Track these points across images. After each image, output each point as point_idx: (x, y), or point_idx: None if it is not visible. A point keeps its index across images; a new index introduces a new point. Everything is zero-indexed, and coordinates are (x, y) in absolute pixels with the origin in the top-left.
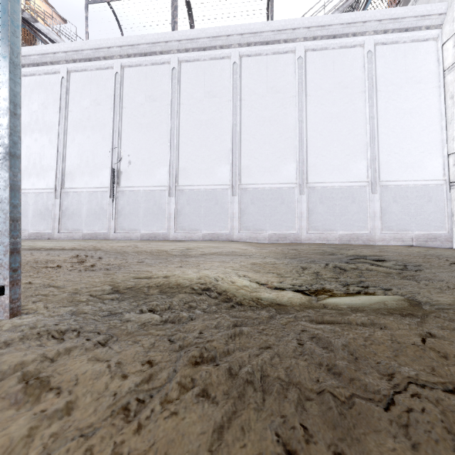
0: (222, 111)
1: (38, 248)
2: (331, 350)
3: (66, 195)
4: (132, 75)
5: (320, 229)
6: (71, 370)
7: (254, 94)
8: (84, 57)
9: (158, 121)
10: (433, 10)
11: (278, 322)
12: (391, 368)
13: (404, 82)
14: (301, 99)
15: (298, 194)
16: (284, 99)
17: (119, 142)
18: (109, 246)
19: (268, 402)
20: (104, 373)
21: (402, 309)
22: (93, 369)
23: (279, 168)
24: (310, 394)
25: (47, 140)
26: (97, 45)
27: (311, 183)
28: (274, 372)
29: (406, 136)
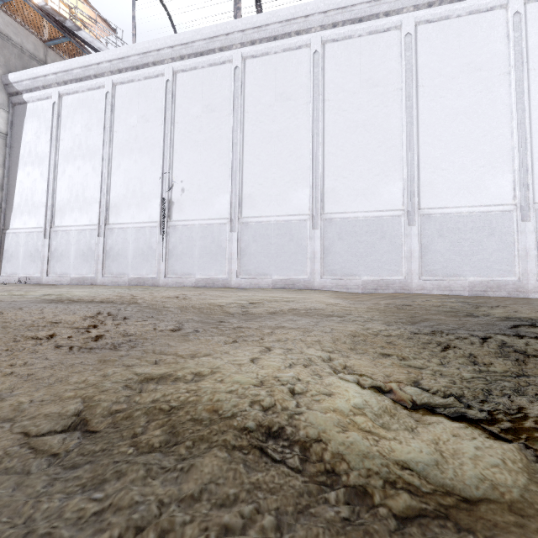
0: (298, 117)
1: (64, 299)
2: None
3: (110, 232)
4: (186, 82)
5: (439, 275)
6: None
7: (342, 92)
8: (130, 65)
9: (217, 136)
10: None
11: None
12: None
13: None
14: (410, 92)
15: (405, 225)
16: (384, 94)
17: (171, 165)
18: (152, 296)
19: None
20: None
21: None
22: None
23: (378, 189)
24: None
25: (91, 167)
26: (144, 48)
27: (425, 208)
28: None
29: None
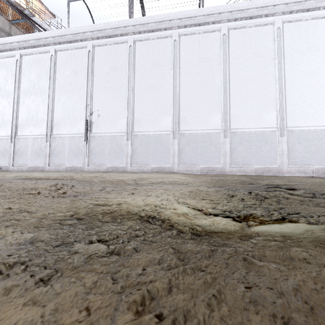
0: (165, 76)
1: (31, 178)
2: (282, 297)
3: (54, 139)
4: (100, 52)
5: (240, 164)
6: (1, 319)
7: (189, 63)
8: (66, 40)
9: (119, 85)
10: None
11: (220, 257)
12: None
13: (306, 51)
14: (225, 66)
15: (223, 137)
16: (212, 66)
17: (91, 101)
18: (82, 176)
19: None
20: None
21: None
22: (25, 319)
23: (209, 118)
24: None
25: (41, 100)
26: (75, 31)
27: (233, 129)
28: None
29: (307, 92)
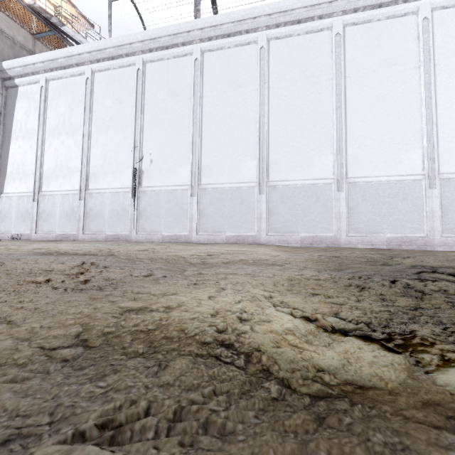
0: (247, 101)
1: (52, 252)
2: None
3: (90, 196)
4: (154, 70)
5: (362, 232)
6: None
7: (283, 81)
8: (107, 56)
9: (180, 116)
10: None
11: None
12: None
13: None
14: (339, 82)
15: (335, 191)
16: (318, 83)
17: (141, 141)
18: (126, 250)
19: None
20: None
21: None
22: None
23: (313, 161)
24: None
25: (73, 142)
26: (119, 42)
27: (352, 177)
28: None
29: None
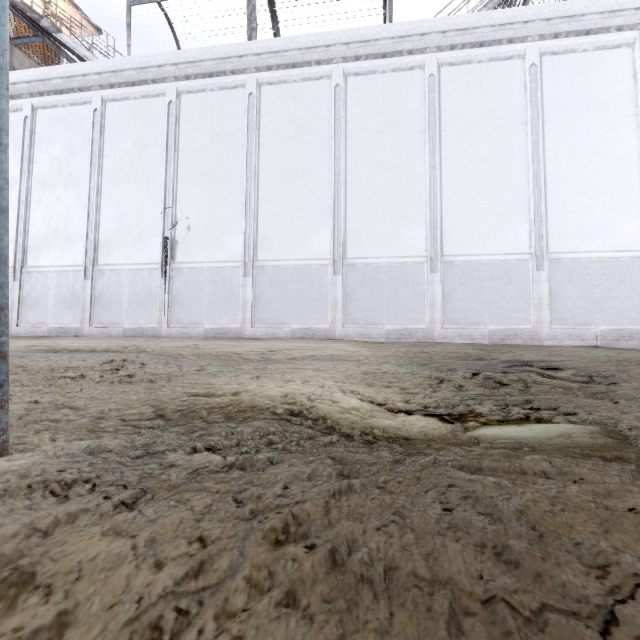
0: (319, 154)
1: (59, 349)
2: (499, 521)
3: (100, 274)
4: (192, 105)
5: (460, 323)
6: (72, 552)
7: (365, 130)
8: (125, 80)
9: (228, 169)
10: (627, 2)
11: (408, 470)
12: (602, 554)
13: (585, 109)
14: (433, 136)
15: (428, 272)
16: (408, 135)
17: (174, 199)
18: (159, 346)
19: (398, 618)
20: (125, 559)
21: (602, 448)
22: (108, 551)
23: (402, 234)
24: (469, 602)
25: (75, 197)
26: (143, 62)
27: (448, 255)
28: (406, 562)
29: (587, 186)
